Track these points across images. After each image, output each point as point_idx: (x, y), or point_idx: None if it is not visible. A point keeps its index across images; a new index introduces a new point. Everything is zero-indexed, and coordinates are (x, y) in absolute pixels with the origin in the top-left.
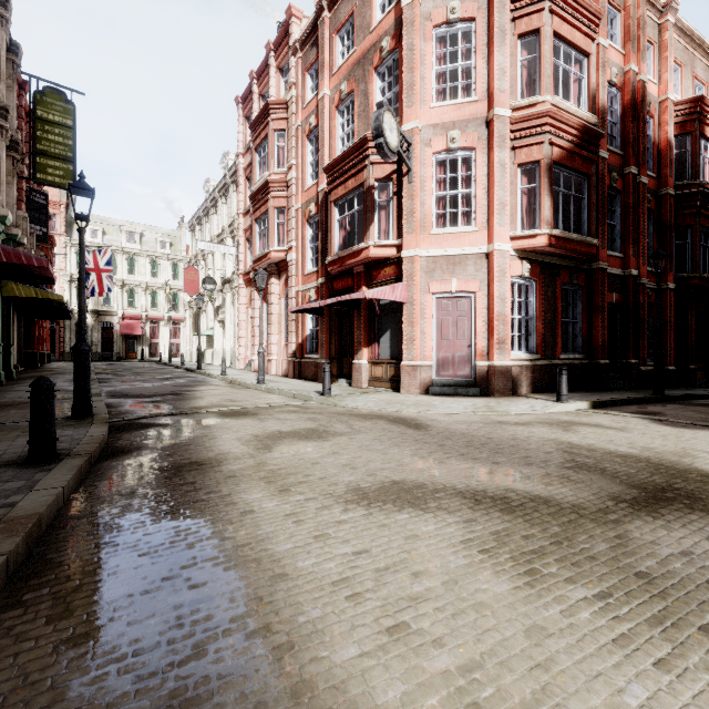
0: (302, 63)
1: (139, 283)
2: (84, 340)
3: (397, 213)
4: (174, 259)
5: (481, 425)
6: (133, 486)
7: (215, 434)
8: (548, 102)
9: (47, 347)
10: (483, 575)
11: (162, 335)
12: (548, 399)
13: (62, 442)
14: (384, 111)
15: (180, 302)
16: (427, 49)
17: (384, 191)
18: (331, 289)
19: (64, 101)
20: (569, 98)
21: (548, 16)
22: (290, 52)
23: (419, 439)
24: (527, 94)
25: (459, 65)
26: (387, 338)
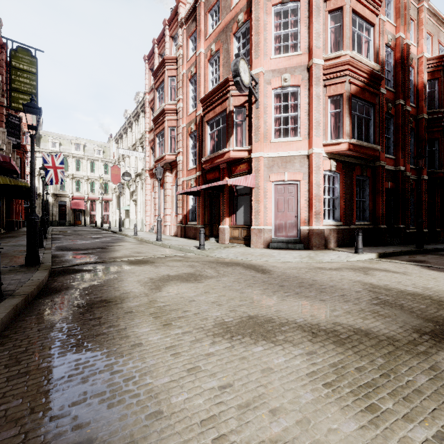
0: (186, 33)
1: (82, 176)
2: (34, 212)
3: (248, 128)
4: (105, 161)
5: (307, 270)
6: (54, 321)
7: (123, 278)
8: (348, 55)
9: (22, 217)
10: (331, 412)
11: (97, 209)
12: (349, 251)
13: (11, 284)
14: (240, 59)
15: (109, 189)
16: (268, 20)
17: (240, 114)
18: (205, 179)
19: (30, 56)
20: (361, 53)
21: None
22: (178, 25)
23: (265, 281)
24: (334, 50)
25: (289, 31)
26: (241, 211)
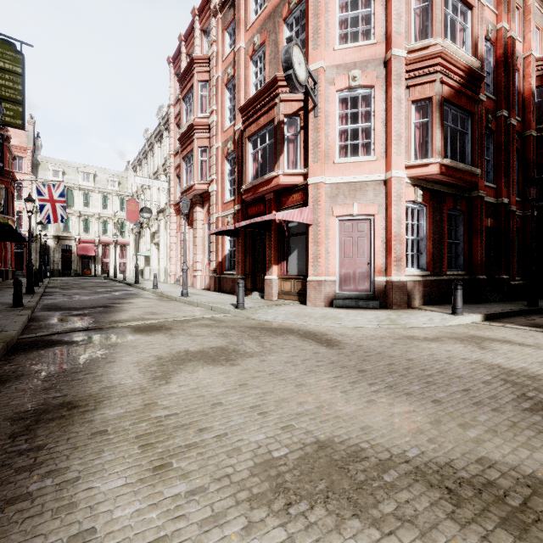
0: (222, 23)
1: (92, 213)
2: None
3: (303, 145)
4: (121, 195)
5: (392, 342)
6: None
7: (116, 356)
8: (440, 45)
9: (12, 265)
10: None
11: (111, 255)
12: (442, 311)
13: None
14: (294, 45)
15: (126, 230)
16: None
17: (292, 126)
18: (246, 215)
19: (14, 51)
20: (455, 44)
21: None
22: (211, 14)
23: (334, 361)
24: (420, 39)
25: (359, 12)
26: (294, 256)
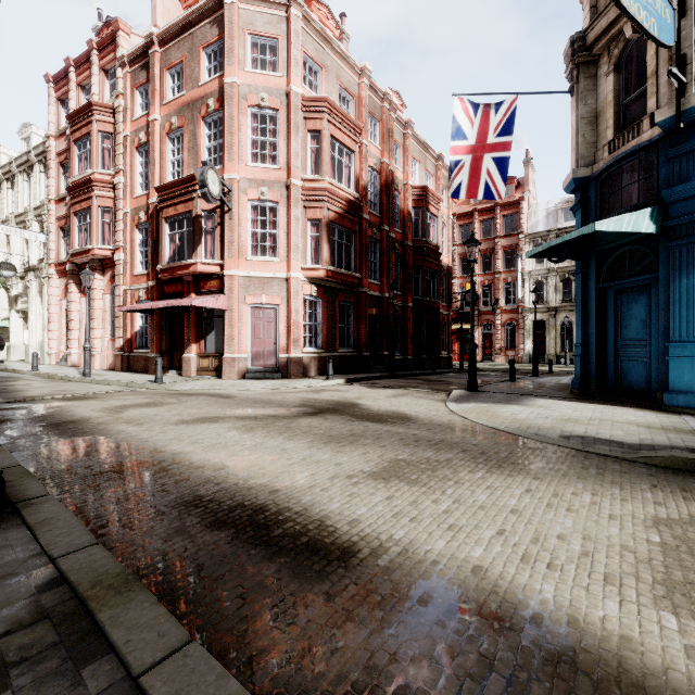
0: (131, 78)
1: None
2: None
3: (220, 239)
4: None
5: (270, 394)
6: (32, 432)
7: (69, 410)
8: (327, 181)
9: None
10: (232, 432)
11: None
12: (324, 378)
13: None
14: (208, 169)
15: None
16: (244, 121)
17: (210, 219)
18: (162, 292)
19: None
20: (343, 178)
21: (327, 123)
22: (118, 63)
23: (226, 402)
24: (315, 171)
25: (268, 140)
26: (213, 336)
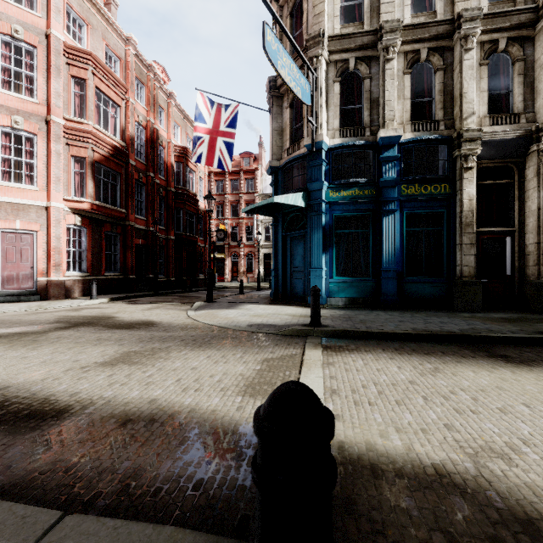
0: None
1: None
2: None
3: None
4: None
5: (22, 315)
6: None
7: None
8: (92, 125)
9: None
10: None
11: None
12: (88, 298)
13: None
14: None
15: None
16: None
17: None
18: None
19: None
20: (109, 126)
21: (92, 75)
22: None
23: None
24: (79, 114)
25: (23, 71)
26: None
